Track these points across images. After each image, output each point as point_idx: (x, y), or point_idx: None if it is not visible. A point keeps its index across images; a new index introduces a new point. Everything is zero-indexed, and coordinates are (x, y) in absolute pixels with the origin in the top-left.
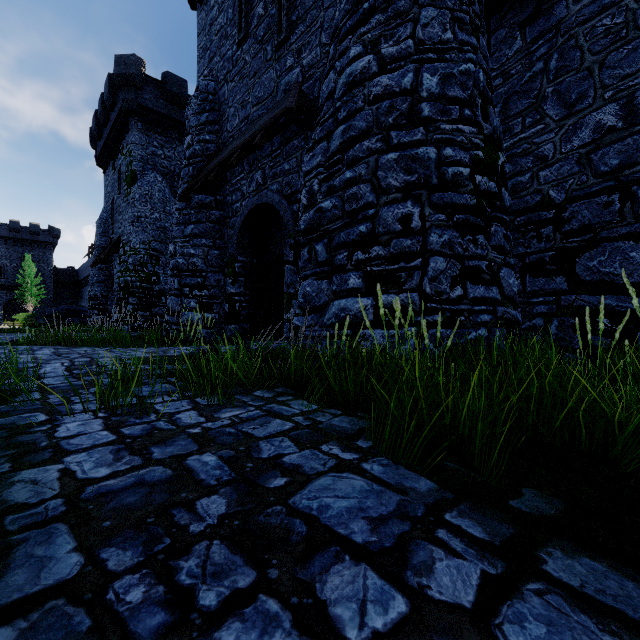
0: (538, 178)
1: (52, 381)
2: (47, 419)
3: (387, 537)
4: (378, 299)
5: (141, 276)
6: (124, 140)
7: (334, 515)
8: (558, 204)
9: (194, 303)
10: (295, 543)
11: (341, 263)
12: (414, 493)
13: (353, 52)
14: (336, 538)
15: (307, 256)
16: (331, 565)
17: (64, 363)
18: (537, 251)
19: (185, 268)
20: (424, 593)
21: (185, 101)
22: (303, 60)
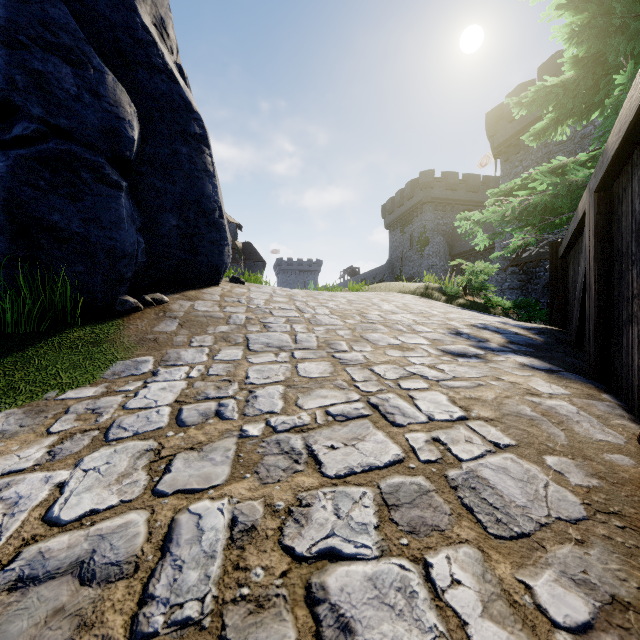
0: None
1: None
2: None
3: None
4: None
5: None
6: (416, 217)
7: None
8: None
9: None
10: None
11: None
12: None
13: None
14: None
15: None
16: None
17: None
18: None
19: None
20: None
21: (457, 186)
22: None
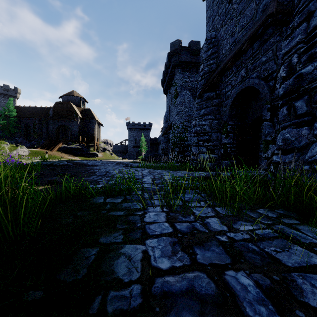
0: None
1: (146, 185)
2: (142, 207)
3: None
4: None
5: (180, 138)
6: (173, 79)
7: None
8: None
9: (204, 149)
10: None
11: None
12: None
13: None
14: None
15: (286, 112)
16: None
17: (151, 177)
18: None
19: (200, 132)
20: None
21: (199, 51)
22: None
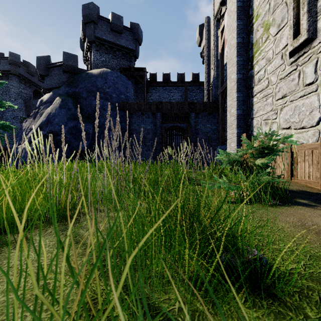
0: None
1: None
2: None
3: None
4: None
5: None
6: None
7: None
8: None
9: None
10: None
11: None
12: None
13: None
14: None
15: None
16: None
17: None
18: None
19: None
20: None
21: None
22: None
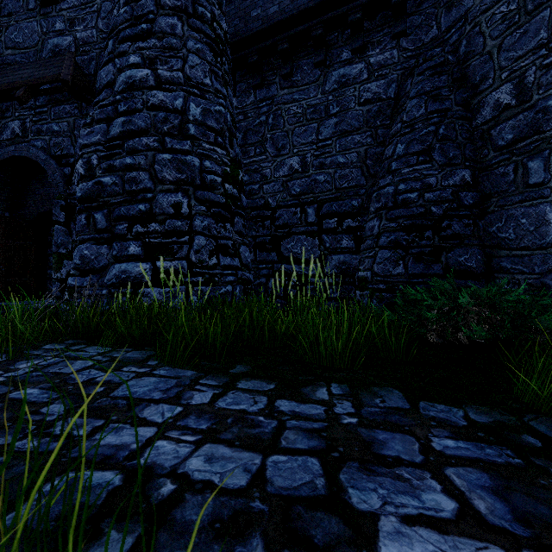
0: (263, 189)
1: None
2: None
3: (172, 394)
4: (155, 264)
5: None
6: None
7: (141, 394)
8: (273, 208)
9: None
10: (122, 407)
11: (122, 232)
12: (185, 377)
13: (133, 59)
14: (145, 400)
15: (85, 222)
16: (145, 408)
17: None
18: (262, 235)
19: None
20: (189, 404)
21: None
22: (77, 32)
